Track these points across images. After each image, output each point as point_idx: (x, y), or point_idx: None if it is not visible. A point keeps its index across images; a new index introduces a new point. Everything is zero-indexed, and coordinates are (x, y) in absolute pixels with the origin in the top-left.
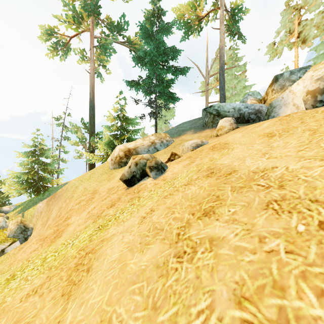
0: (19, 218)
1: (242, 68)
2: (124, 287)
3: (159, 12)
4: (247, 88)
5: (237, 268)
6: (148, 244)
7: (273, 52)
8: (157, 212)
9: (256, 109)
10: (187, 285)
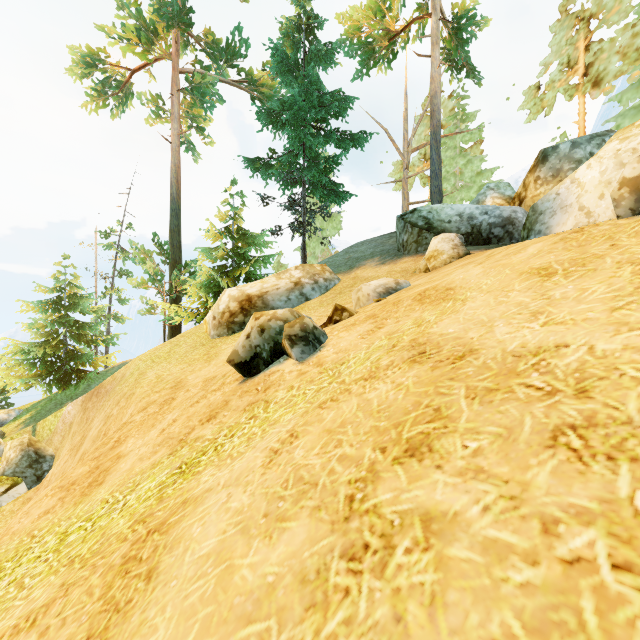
0: (26, 437)
1: (475, 135)
2: (225, 630)
3: (310, 23)
4: (485, 176)
5: (493, 600)
6: (282, 518)
7: (535, 104)
8: (304, 440)
9: (505, 217)
10: (372, 638)
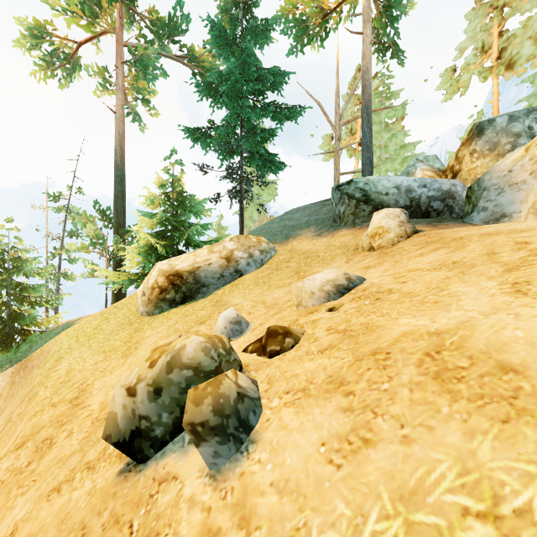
0: None
1: (399, 112)
2: None
3: (247, 1)
4: (409, 149)
5: None
6: None
7: (451, 85)
8: None
9: (445, 190)
10: None
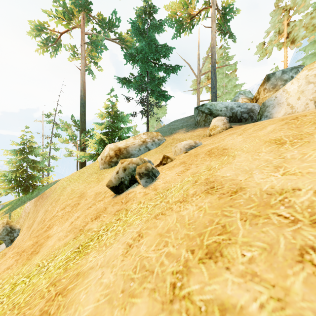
0: (5, 219)
1: (233, 67)
2: None
3: (150, 10)
4: (238, 87)
5: None
6: (132, 295)
7: (262, 52)
8: (146, 239)
9: (249, 108)
10: None
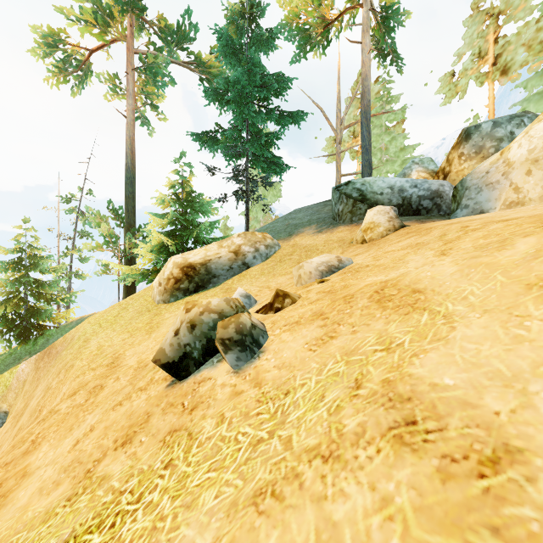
0: None
1: (399, 115)
2: None
3: (252, 10)
4: (408, 151)
5: None
6: None
7: (450, 89)
8: None
9: (434, 190)
10: None
